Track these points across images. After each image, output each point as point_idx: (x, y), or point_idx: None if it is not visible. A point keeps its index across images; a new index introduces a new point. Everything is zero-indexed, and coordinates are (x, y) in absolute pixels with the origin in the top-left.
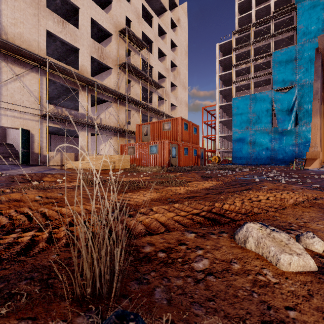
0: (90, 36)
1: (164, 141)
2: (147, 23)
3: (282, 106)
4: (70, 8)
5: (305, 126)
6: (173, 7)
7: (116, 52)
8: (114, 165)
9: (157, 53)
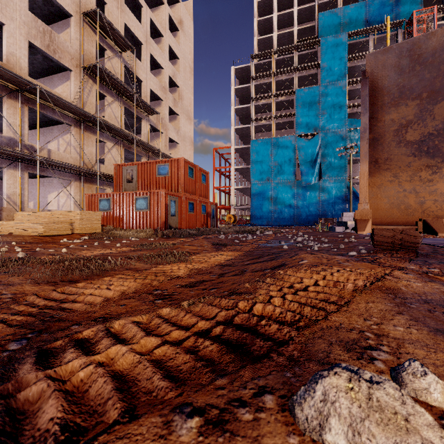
0: (27, 7)
1: (159, 191)
2: (132, 13)
3: (306, 155)
4: None
5: (329, 181)
6: (174, 2)
7: (78, 46)
8: (71, 227)
9: (149, 62)
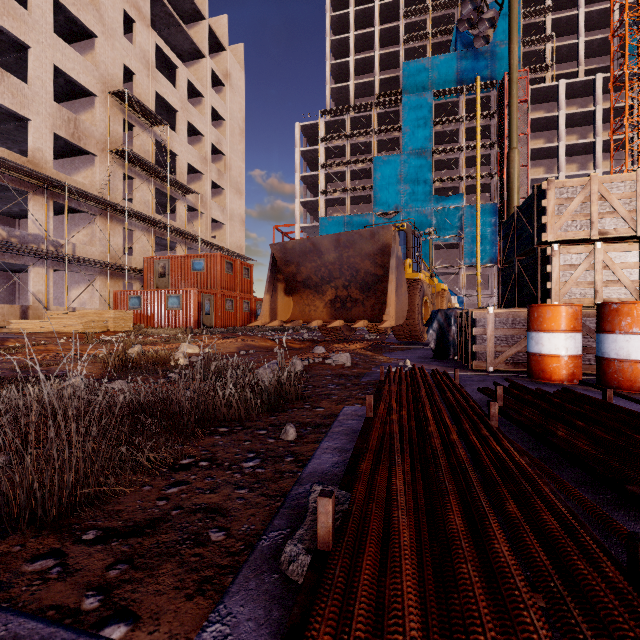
0: (52, 97)
1: (192, 290)
2: (166, 72)
3: None
4: (9, 40)
5: None
6: (219, 50)
7: (104, 128)
8: (106, 326)
9: (186, 132)
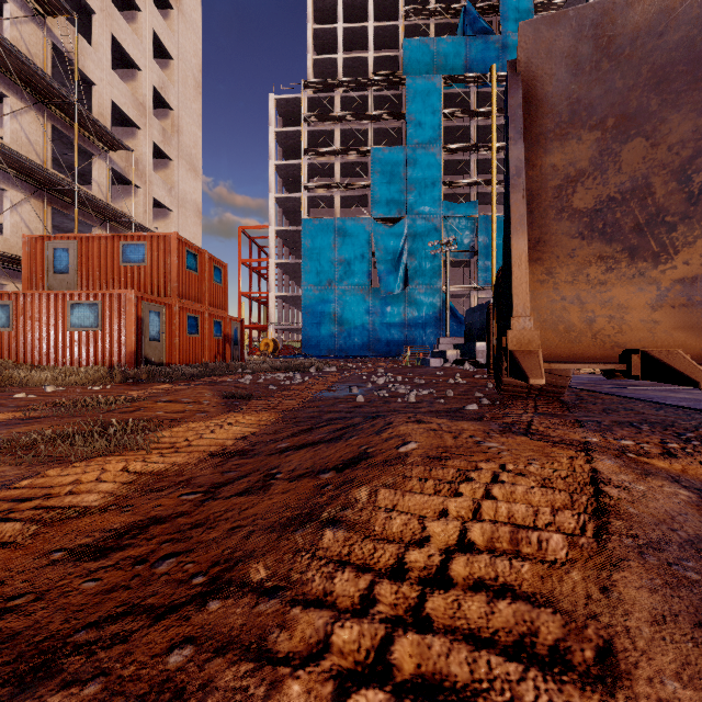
0: None
1: (123, 293)
2: None
3: (386, 249)
4: None
5: (418, 291)
6: None
7: None
8: None
9: (110, 52)
